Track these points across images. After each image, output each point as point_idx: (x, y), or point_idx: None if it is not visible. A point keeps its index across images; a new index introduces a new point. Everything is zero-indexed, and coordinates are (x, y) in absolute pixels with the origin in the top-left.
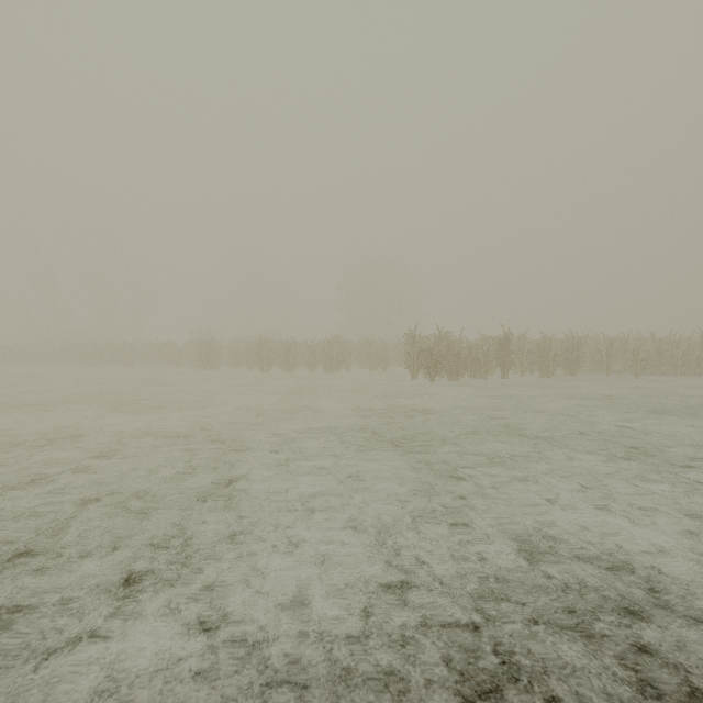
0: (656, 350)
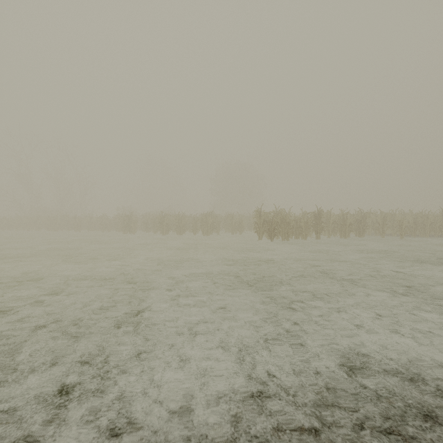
0: (413, 221)
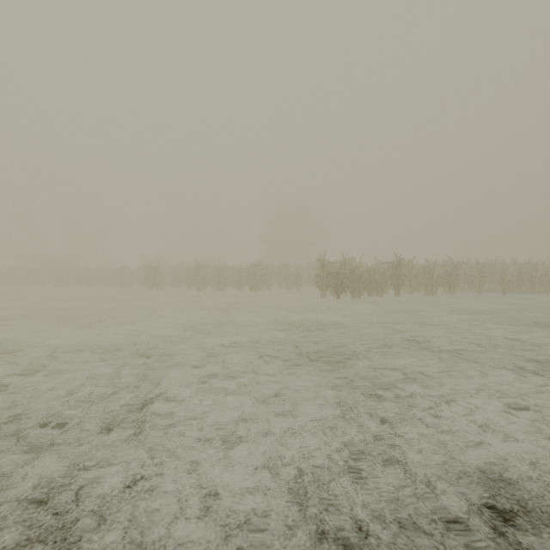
0: (518, 273)
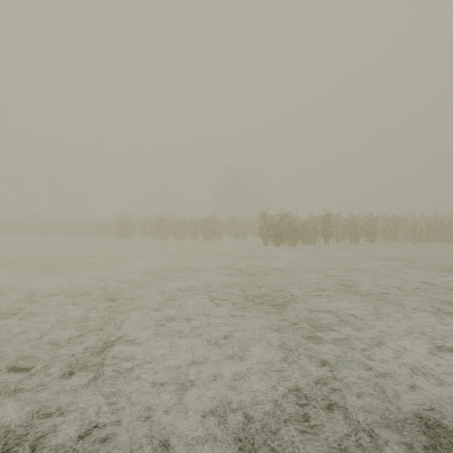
0: (426, 225)
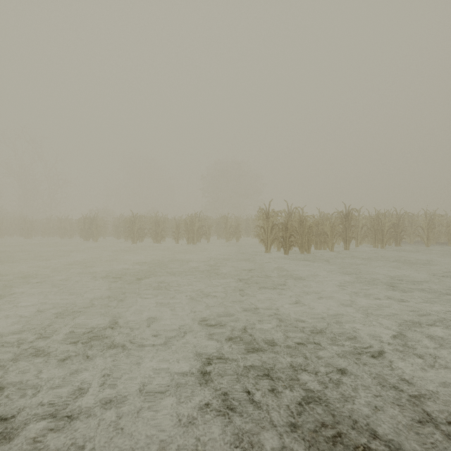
0: None
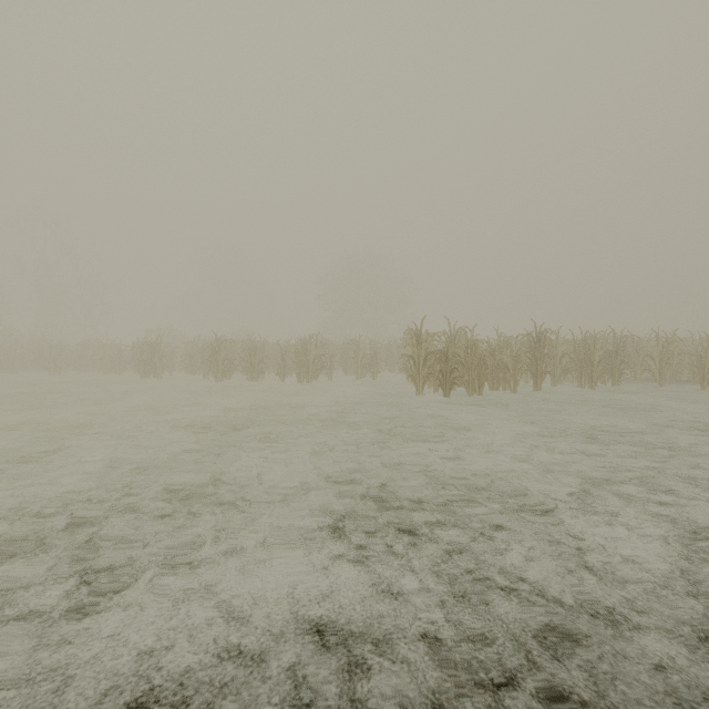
0: None
